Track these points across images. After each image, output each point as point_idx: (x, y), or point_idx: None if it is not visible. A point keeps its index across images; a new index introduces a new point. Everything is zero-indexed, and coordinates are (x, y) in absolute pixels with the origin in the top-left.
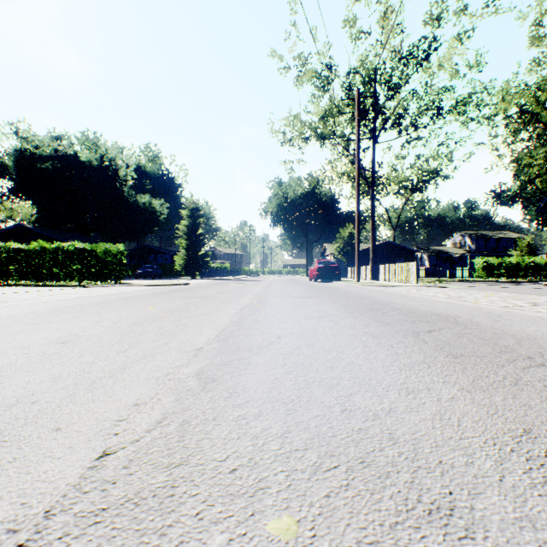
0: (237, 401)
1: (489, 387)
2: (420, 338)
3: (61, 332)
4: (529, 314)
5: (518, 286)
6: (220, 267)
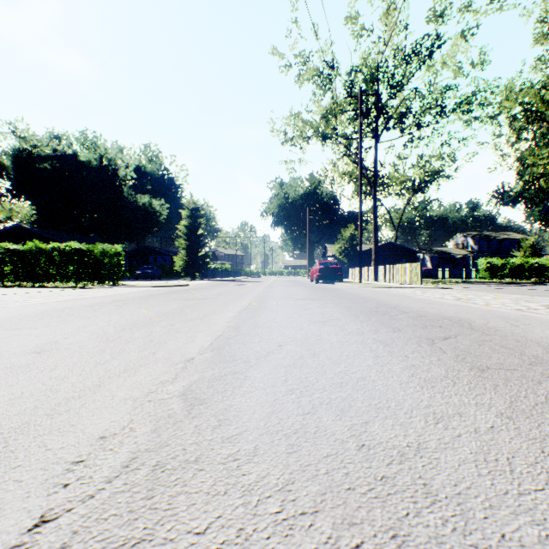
0: (227, 432)
1: (533, 412)
2: (436, 346)
3: (39, 339)
4: (547, 317)
5: (524, 288)
6: (221, 268)
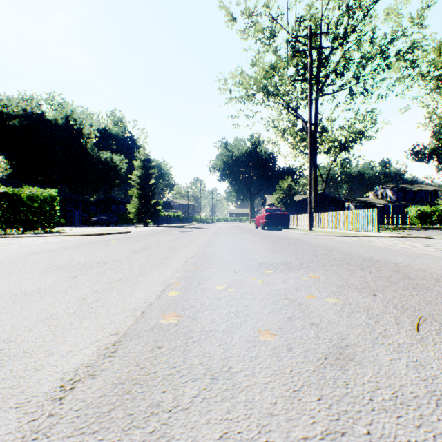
0: None
1: None
2: None
3: None
4: None
5: None
6: (174, 215)
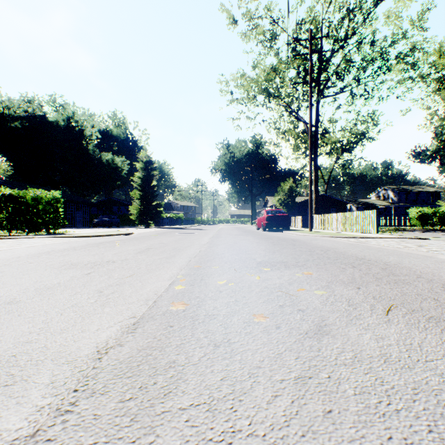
0: None
1: None
2: None
3: None
4: None
5: None
6: (175, 216)
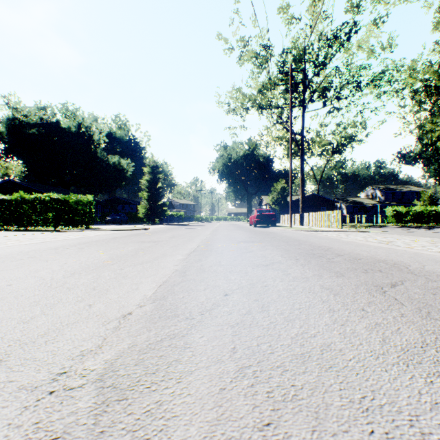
0: None
1: None
2: (388, 295)
3: None
4: None
5: (429, 231)
6: (176, 214)
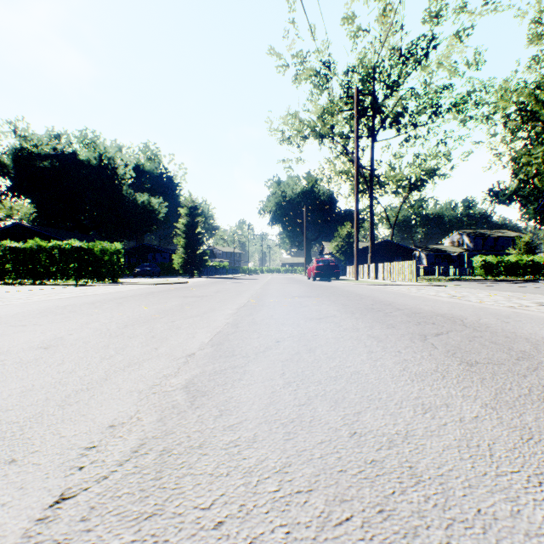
0: (228, 421)
1: (515, 403)
2: (428, 341)
3: (45, 336)
4: (538, 314)
5: (518, 285)
6: (219, 265)
